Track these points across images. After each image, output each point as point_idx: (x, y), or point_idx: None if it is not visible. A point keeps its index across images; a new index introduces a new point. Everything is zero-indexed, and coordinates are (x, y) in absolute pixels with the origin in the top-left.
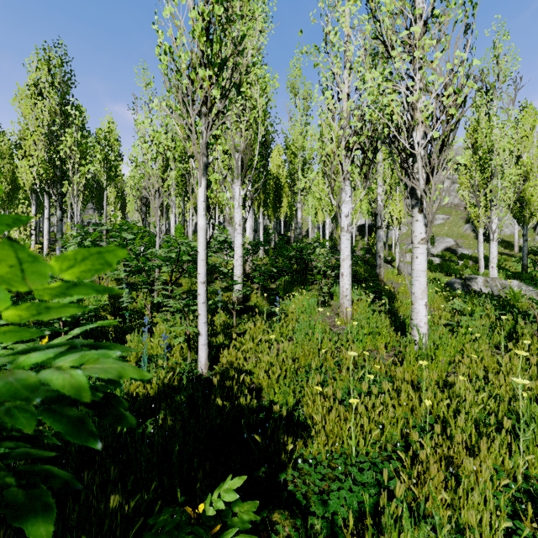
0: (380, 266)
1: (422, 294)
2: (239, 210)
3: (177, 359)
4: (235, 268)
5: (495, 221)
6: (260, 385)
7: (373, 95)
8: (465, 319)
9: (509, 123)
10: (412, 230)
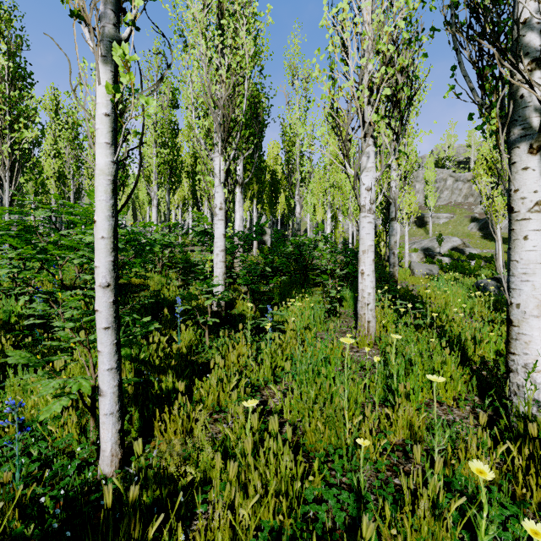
0: (394, 264)
1: (537, 307)
2: (220, 189)
3: (73, 431)
4: (215, 266)
5: None
6: None
7: None
8: None
9: None
10: (514, 188)
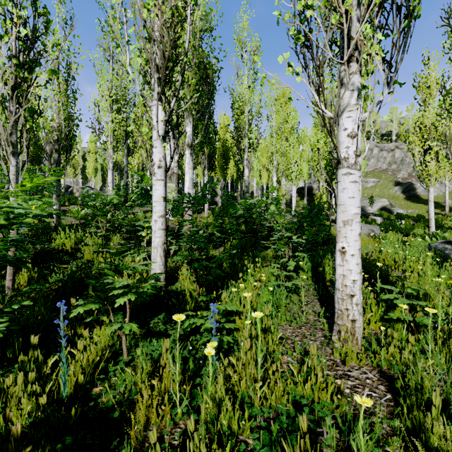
0: None
1: None
2: (158, 143)
3: None
4: (153, 234)
5: None
6: None
7: None
8: None
9: None
10: None
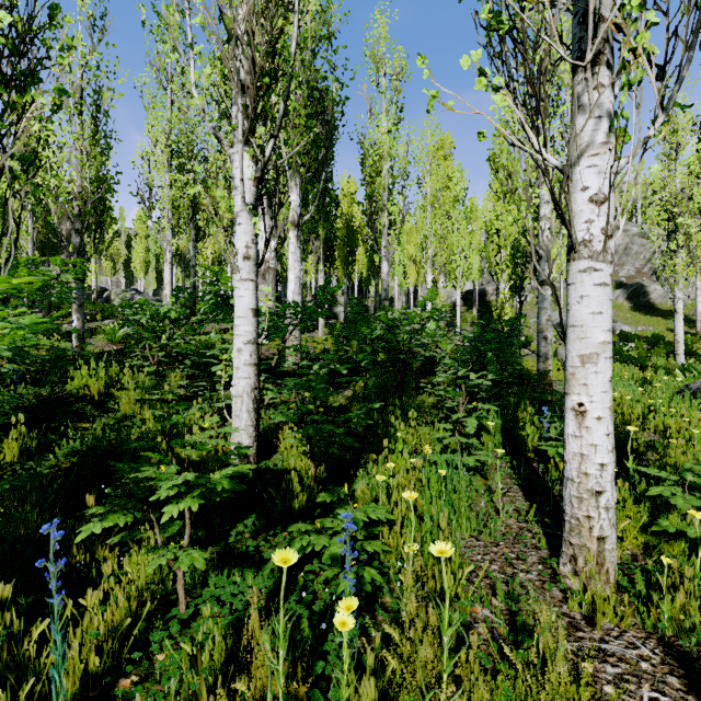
0: (546, 356)
1: None
2: (244, 217)
3: None
4: (236, 373)
5: None
6: None
7: None
8: None
9: None
10: None
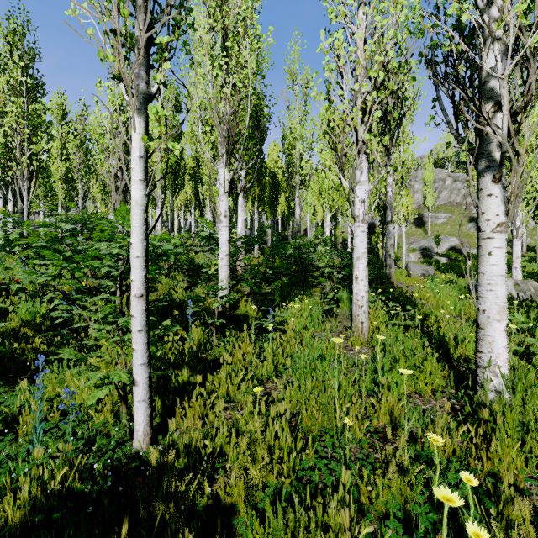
0: (390, 266)
1: (499, 313)
2: (224, 197)
3: (107, 417)
4: (220, 269)
5: (519, 216)
6: (229, 499)
7: (415, 5)
8: (536, 342)
9: (537, 104)
10: (481, 211)
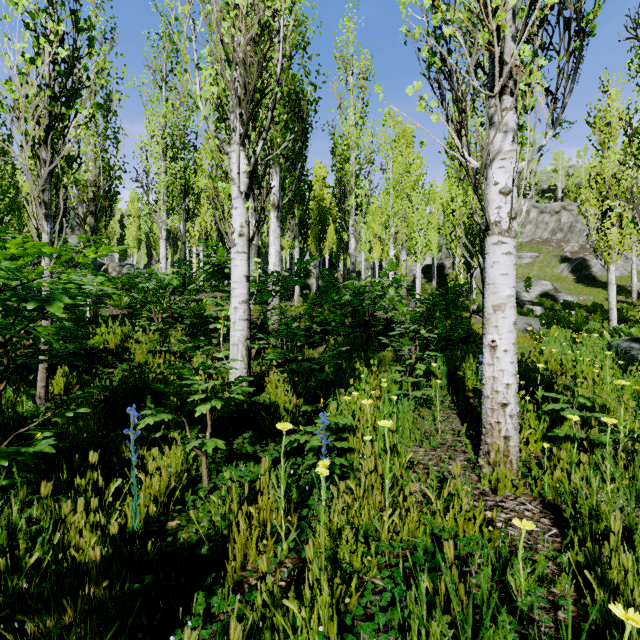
0: None
1: None
2: (239, 203)
3: None
4: (232, 326)
5: None
6: None
7: None
8: None
9: None
10: None
